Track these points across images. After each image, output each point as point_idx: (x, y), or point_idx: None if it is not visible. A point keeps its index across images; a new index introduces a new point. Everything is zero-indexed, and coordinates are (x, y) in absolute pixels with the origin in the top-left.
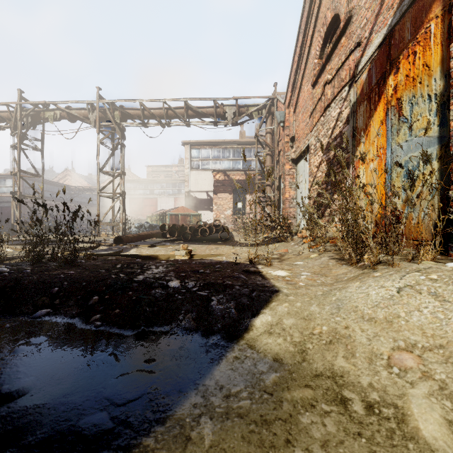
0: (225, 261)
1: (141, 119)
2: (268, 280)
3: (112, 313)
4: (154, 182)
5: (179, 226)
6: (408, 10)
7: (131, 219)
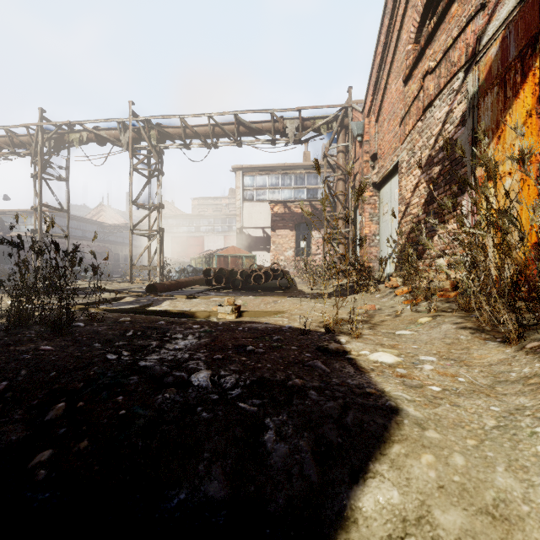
0: (287, 327)
1: (182, 139)
2: (367, 375)
3: (75, 447)
4: (200, 217)
5: (227, 270)
6: None
7: (173, 262)
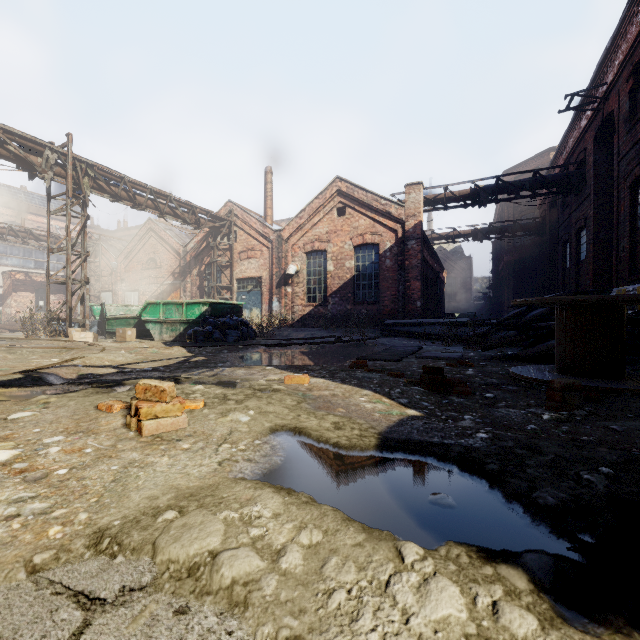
0: None
1: None
2: None
3: None
4: None
5: None
6: (175, 284)
7: None
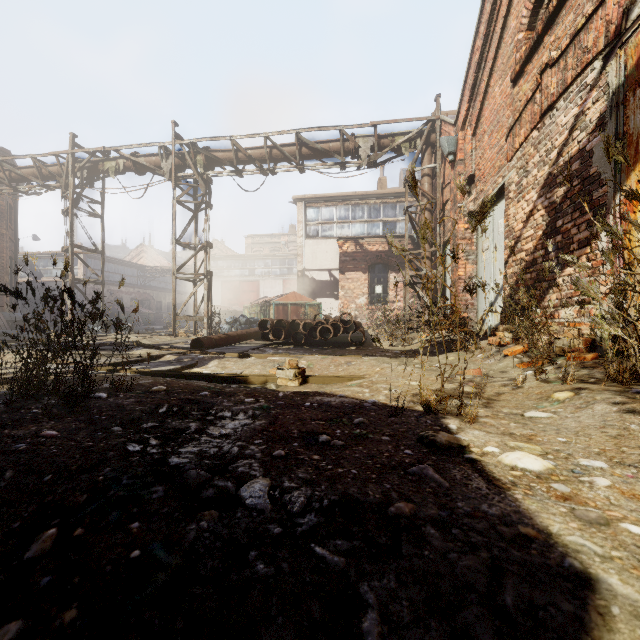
0: (370, 402)
1: (233, 164)
2: (510, 495)
3: (57, 618)
4: (255, 258)
5: (287, 322)
6: None
7: (223, 311)
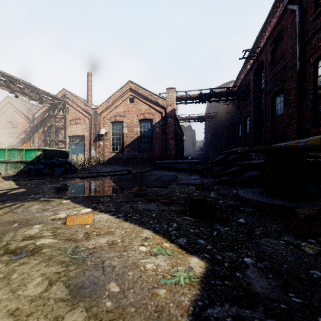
0: None
1: None
2: None
3: None
4: None
5: None
6: (27, 138)
7: None
